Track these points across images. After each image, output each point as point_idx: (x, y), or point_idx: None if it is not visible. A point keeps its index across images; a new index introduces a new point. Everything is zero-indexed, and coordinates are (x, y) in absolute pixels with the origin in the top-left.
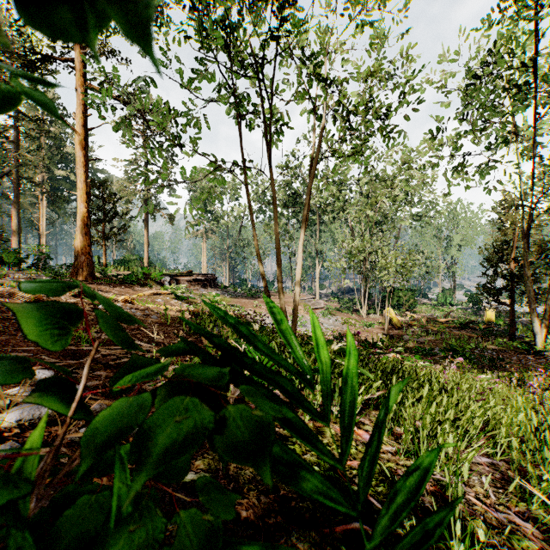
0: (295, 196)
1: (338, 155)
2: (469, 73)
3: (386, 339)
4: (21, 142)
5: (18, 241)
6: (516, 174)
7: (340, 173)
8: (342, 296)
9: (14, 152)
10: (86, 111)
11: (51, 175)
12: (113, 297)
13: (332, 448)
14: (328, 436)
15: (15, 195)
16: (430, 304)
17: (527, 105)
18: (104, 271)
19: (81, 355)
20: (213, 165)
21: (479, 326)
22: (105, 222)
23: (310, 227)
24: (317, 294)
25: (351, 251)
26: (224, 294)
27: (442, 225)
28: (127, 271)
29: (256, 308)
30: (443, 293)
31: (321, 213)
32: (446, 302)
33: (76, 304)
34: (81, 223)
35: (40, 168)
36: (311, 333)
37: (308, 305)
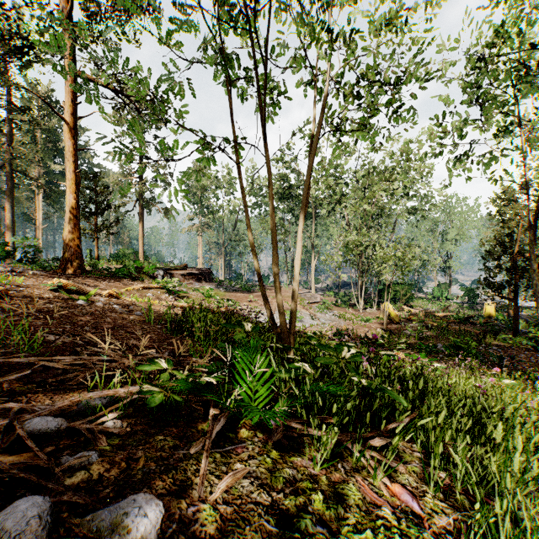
0: (290, 189)
1: (341, 133)
2: (473, 58)
3: (387, 336)
4: (17, 136)
5: (12, 234)
6: (524, 162)
7: (336, 166)
8: (337, 291)
9: (7, 145)
10: (75, 99)
11: (47, 170)
12: (94, 291)
13: (364, 538)
14: (353, 505)
15: (9, 188)
16: (426, 298)
17: (538, 87)
18: (95, 264)
19: (12, 369)
20: (201, 143)
21: (479, 320)
22: (97, 214)
23: (306, 221)
24: (313, 288)
25: (347, 244)
26: (219, 288)
27: (437, 219)
28: (119, 265)
29: (251, 303)
30: (438, 287)
31: (317, 207)
32: (442, 296)
33: (50, 299)
34: (69, 214)
35: (37, 163)
36: (308, 328)
37: (305, 299)
